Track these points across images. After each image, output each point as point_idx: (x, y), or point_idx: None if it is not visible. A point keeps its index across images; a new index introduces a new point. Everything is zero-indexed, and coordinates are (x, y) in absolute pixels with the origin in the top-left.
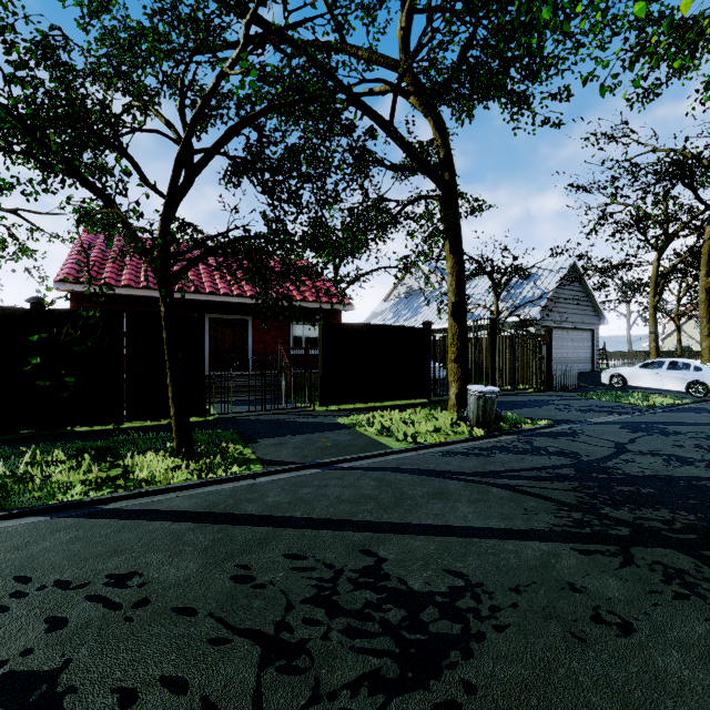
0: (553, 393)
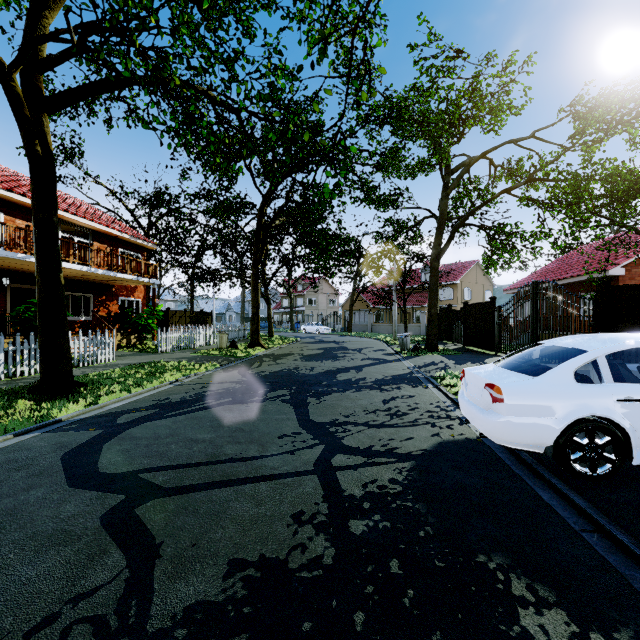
0: None
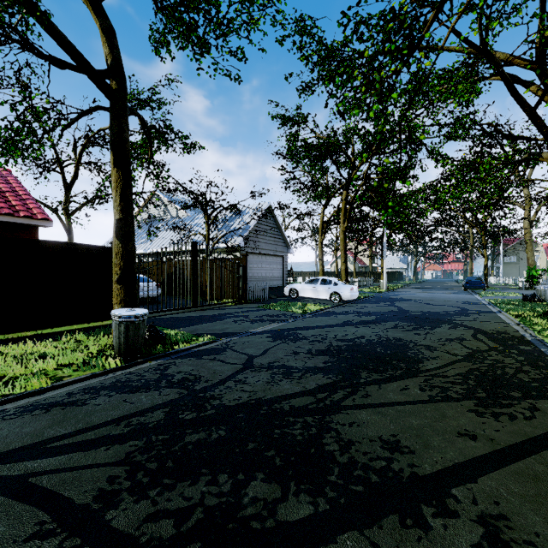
0: (246, 305)
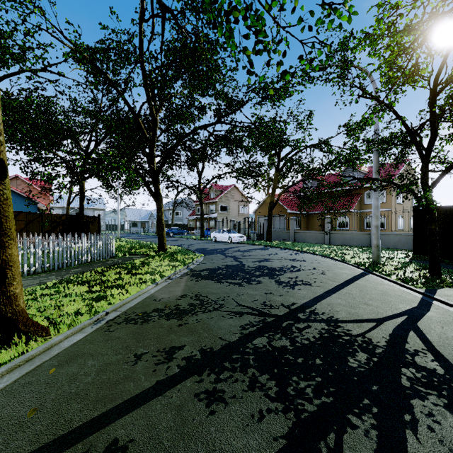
0: None
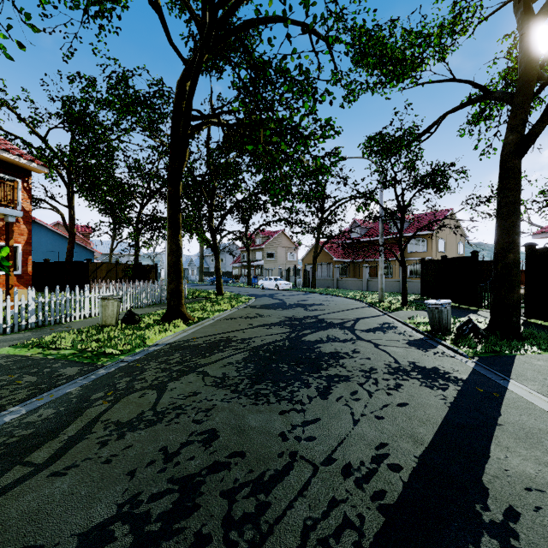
0: None
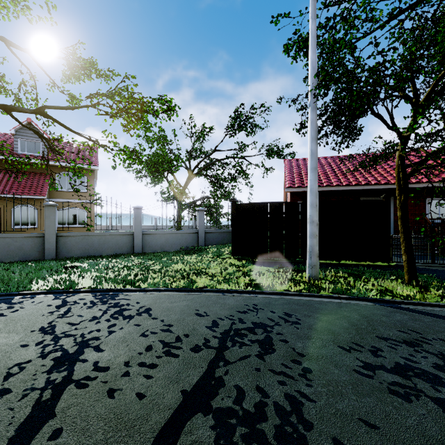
0: None
